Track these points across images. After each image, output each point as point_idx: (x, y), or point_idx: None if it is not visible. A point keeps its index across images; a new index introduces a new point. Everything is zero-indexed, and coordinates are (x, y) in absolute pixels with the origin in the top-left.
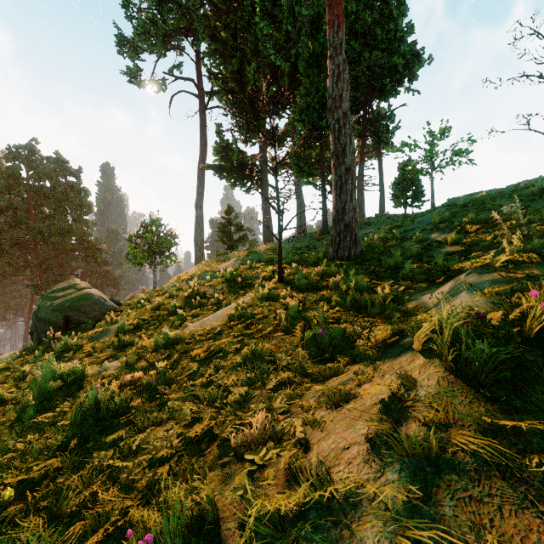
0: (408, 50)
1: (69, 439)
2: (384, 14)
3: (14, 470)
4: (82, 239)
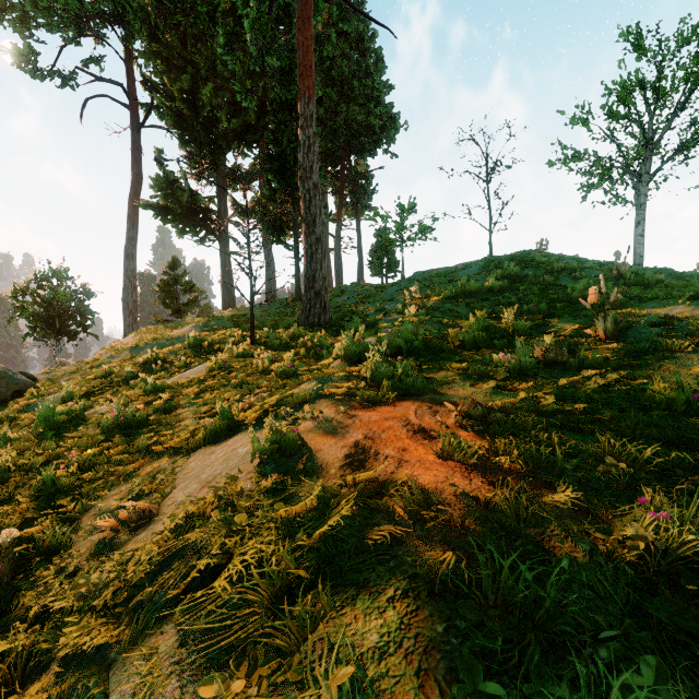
0: (385, 112)
1: (109, 437)
2: (362, 67)
3: (77, 451)
4: None
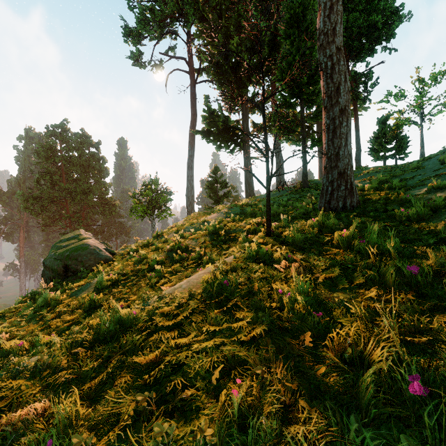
0: (387, 7)
1: None
2: None
3: None
4: (100, 197)
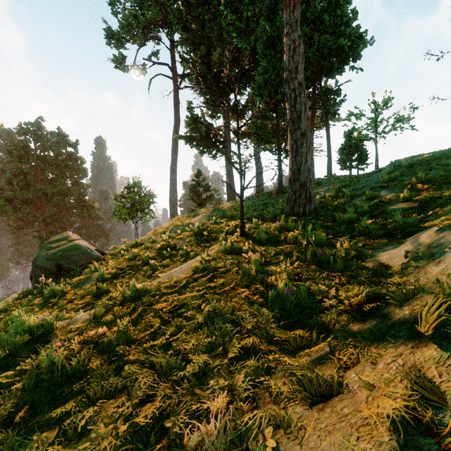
0: (353, 33)
1: (18, 408)
2: (332, 2)
3: None
4: (78, 198)
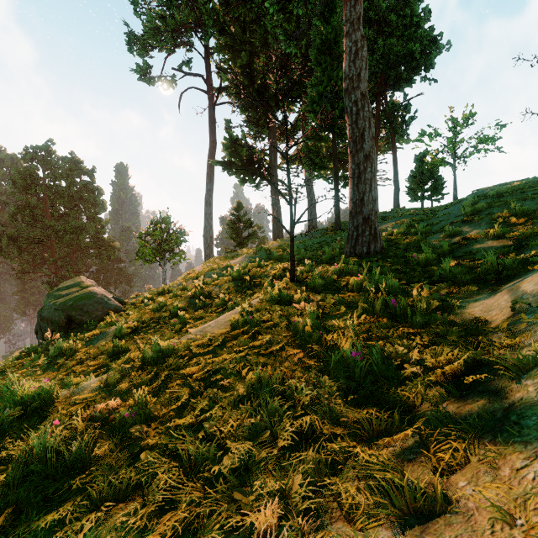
0: (425, 36)
1: None
2: None
3: None
4: (95, 237)
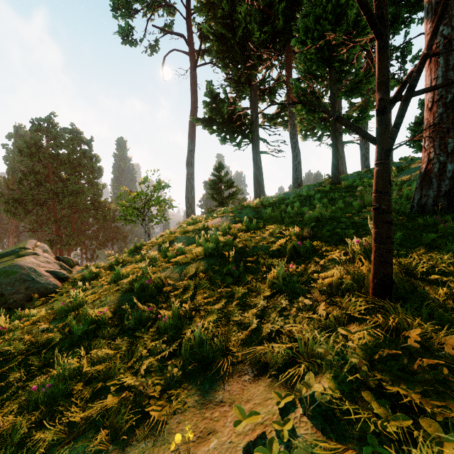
0: None
1: None
2: None
3: None
4: (93, 199)
